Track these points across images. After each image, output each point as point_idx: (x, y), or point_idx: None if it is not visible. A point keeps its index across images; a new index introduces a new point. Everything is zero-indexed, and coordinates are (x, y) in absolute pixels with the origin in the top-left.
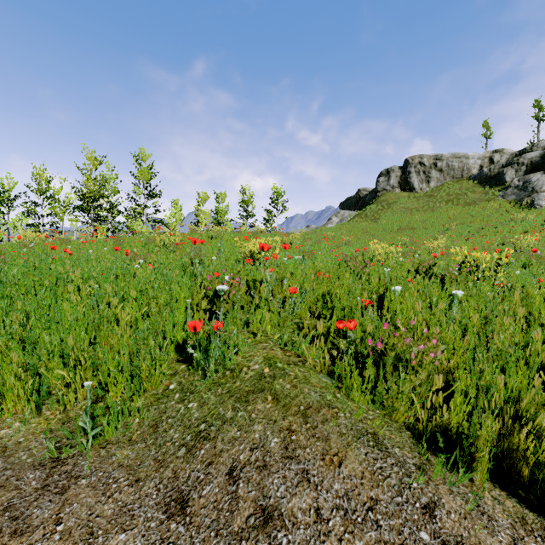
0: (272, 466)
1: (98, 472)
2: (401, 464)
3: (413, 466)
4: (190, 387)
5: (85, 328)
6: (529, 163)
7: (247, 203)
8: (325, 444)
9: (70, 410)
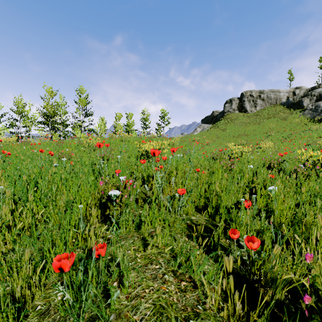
0: None
1: None
2: None
3: None
4: None
5: None
6: (318, 94)
7: (145, 120)
8: None
9: None
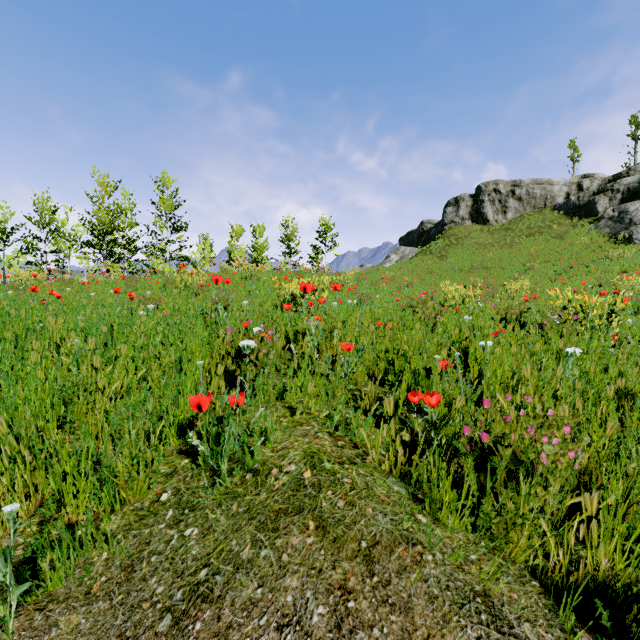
0: None
1: None
2: None
3: None
4: (190, 500)
5: (50, 402)
6: (625, 189)
7: (290, 238)
8: (405, 618)
9: (4, 535)
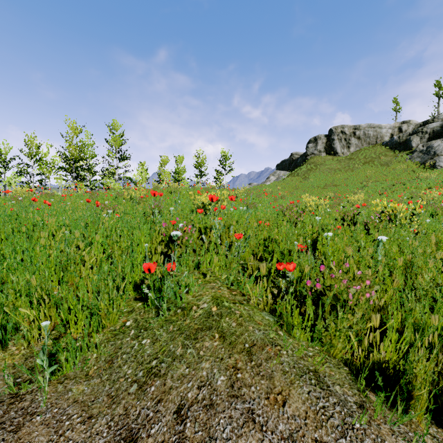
0: (219, 405)
1: (53, 408)
2: (343, 403)
3: (354, 404)
4: (144, 324)
5: (54, 269)
6: (431, 131)
7: (200, 165)
8: (269, 382)
9: (34, 345)
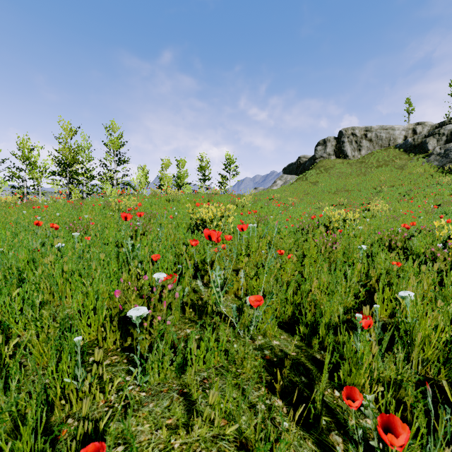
0: None
1: None
2: None
3: None
4: None
5: None
6: (449, 133)
7: (204, 169)
8: None
9: None
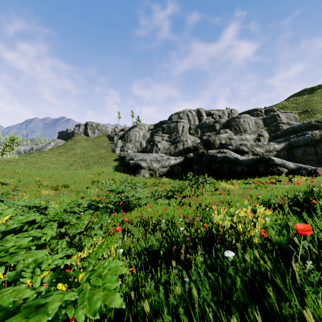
0: None
1: None
2: None
3: None
4: None
5: None
6: (120, 135)
7: None
8: None
9: None
